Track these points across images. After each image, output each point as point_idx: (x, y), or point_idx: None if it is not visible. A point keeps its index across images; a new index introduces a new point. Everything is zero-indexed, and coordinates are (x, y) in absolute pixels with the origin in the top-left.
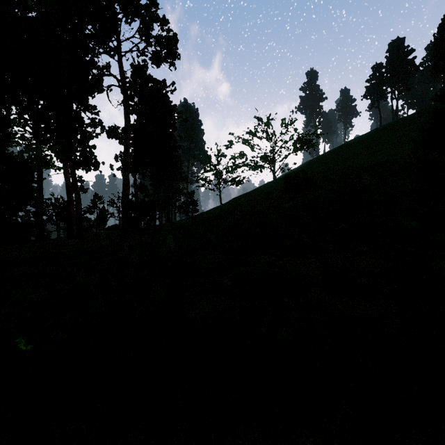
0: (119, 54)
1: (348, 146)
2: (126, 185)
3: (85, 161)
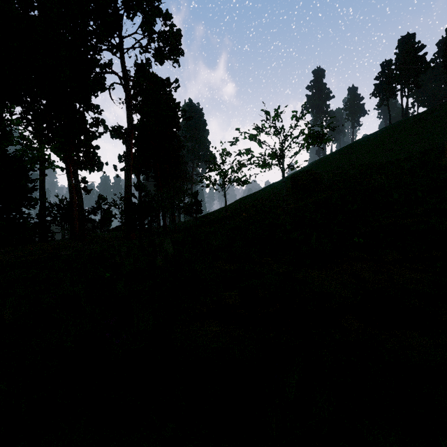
0: (122, 51)
1: (357, 145)
2: (129, 186)
3: (89, 162)
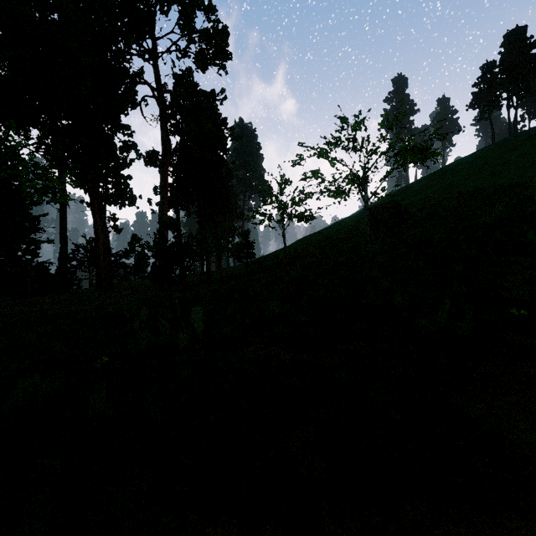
0: (155, 55)
1: (451, 169)
2: None
3: (119, 195)
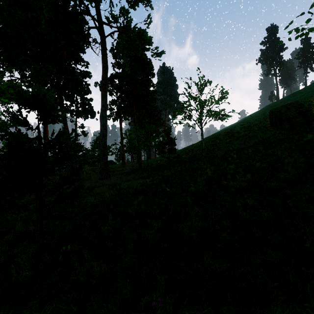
0: None
1: None
2: (104, 126)
3: (84, 111)
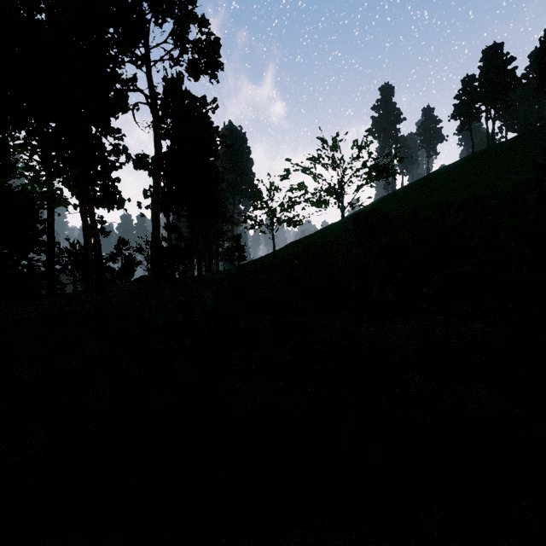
0: (148, 64)
1: (433, 178)
2: (157, 227)
3: (107, 198)
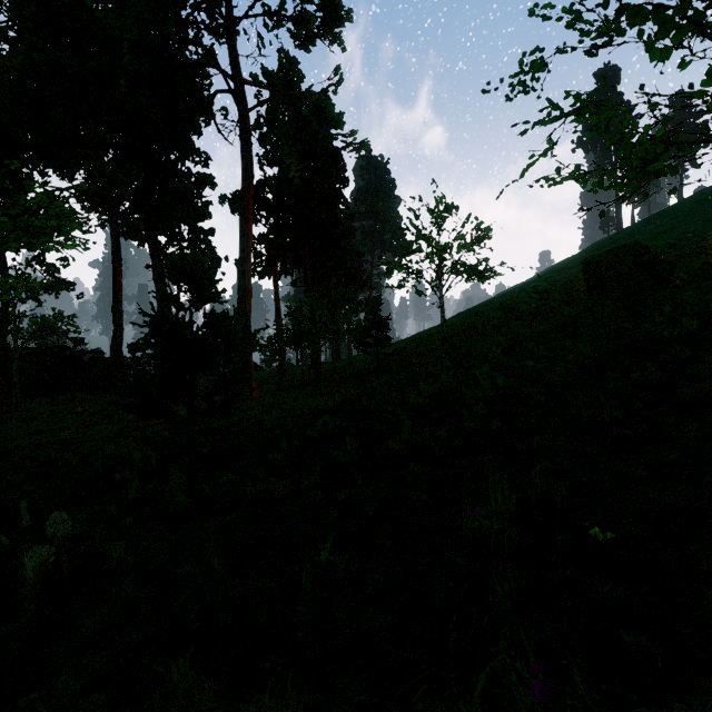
0: (229, 22)
1: None
2: (245, 291)
3: None
